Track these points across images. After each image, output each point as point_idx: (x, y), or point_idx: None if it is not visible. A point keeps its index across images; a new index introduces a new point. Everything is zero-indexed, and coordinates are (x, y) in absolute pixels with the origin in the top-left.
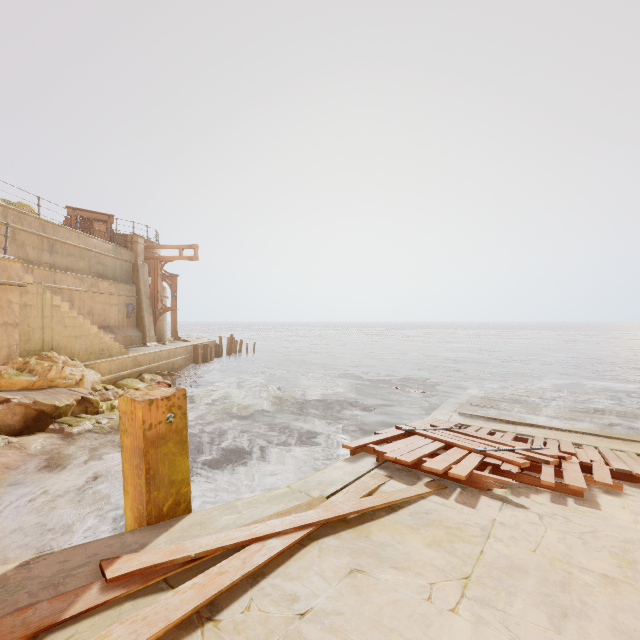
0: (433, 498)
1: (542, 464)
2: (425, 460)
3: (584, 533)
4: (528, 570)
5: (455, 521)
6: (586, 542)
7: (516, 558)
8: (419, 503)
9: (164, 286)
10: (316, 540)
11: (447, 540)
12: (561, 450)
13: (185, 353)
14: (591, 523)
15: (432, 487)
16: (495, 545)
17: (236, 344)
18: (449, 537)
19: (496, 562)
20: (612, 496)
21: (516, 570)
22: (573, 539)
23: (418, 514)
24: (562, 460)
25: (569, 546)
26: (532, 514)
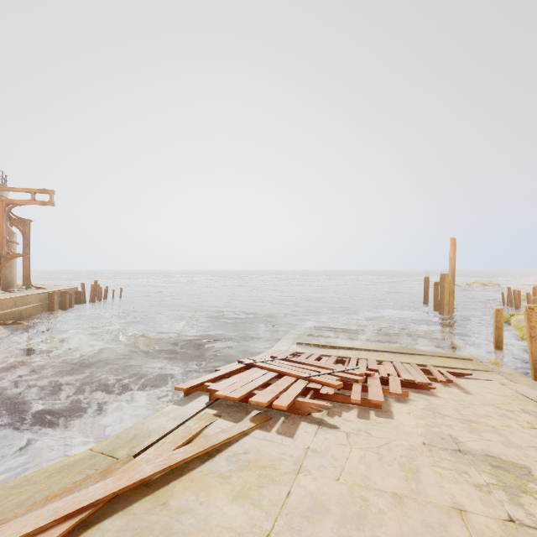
0: (256, 433)
1: (353, 383)
2: (255, 393)
3: (381, 446)
4: (329, 507)
5: (271, 457)
6: (382, 457)
7: (320, 493)
8: (240, 442)
9: (13, 231)
10: (91, 527)
11: (257, 486)
12: (368, 368)
13: (37, 301)
14: (386, 434)
15: (257, 421)
16: (303, 481)
17: (101, 290)
18: (260, 481)
19: (300, 505)
20: (402, 403)
21: (318, 511)
22: (372, 455)
23: (236, 456)
24: (368, 377)
25: (368, 465)
26: (341, 434)
